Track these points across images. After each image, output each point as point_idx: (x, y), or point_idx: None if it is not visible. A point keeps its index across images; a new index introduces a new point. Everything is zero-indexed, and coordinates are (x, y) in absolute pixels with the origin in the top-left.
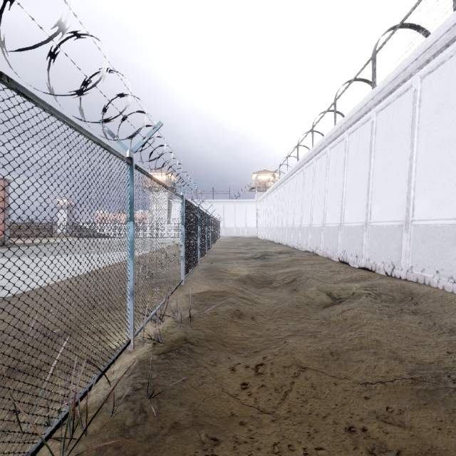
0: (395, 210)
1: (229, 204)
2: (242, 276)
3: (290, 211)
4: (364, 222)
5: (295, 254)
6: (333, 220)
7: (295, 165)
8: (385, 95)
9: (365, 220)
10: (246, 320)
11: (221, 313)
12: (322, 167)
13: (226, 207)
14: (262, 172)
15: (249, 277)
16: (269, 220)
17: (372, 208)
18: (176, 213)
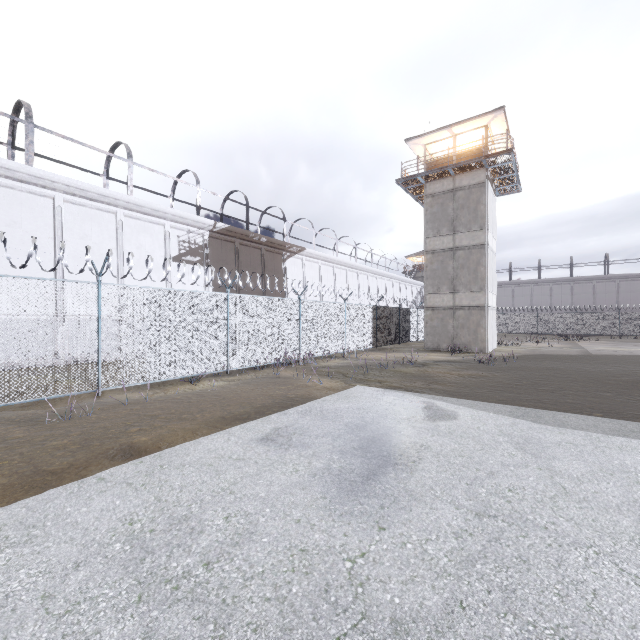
0: None
1: None
2: None
3: None
4: None
5: None
6: None
7: None
8: None
9: None
10: None
11: None
12: None
13: None
14: None
15: None
16: None
17: None
18: None
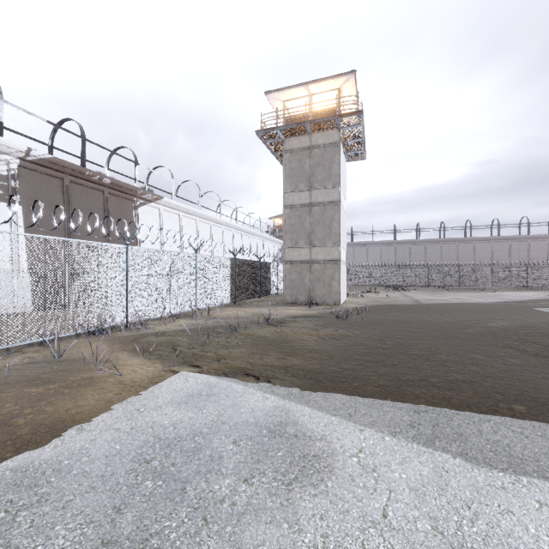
0: None
1: None
2: None
3: None
4: None
5: None
6: None
7: None
8: None
9: None
10: None
11: None
12: None
13: None
14: None
15: None
16: None
17: None
18: None
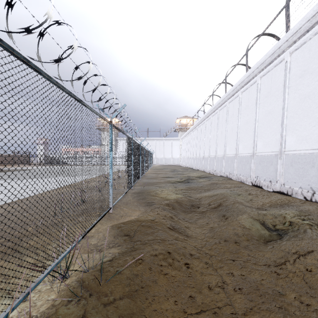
0: (314, 139)
1: (160, 141)
2: (171, 200)
3: (206, 145)
4: (278, 151)
5: (212, 178)
6: (246, 150)
7: (210, 109)
8: (300, 35)
9: (280, 149)
10: (179, 270)
11: (147, 260)
12: (234, 108)
13: (158, 143)
14: (184, 118)
15: (177, 202)
16: (189, 152)
17: (286, 138)
18: (121, 147)
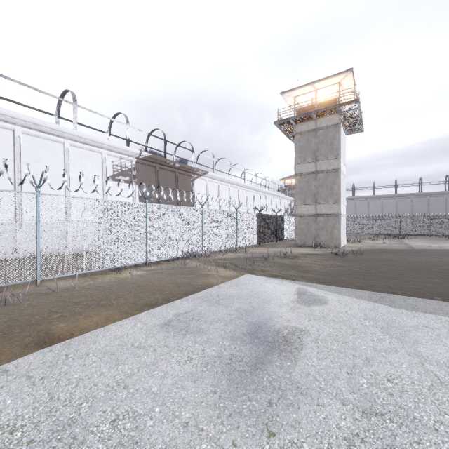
0: None
1: None
2: None
3: None
4: None
5: None
6: None
7: None
8: None
9: None
10: None
11: None
12: None
13: None
14: None
15: None
16: None
17: None
18: None
